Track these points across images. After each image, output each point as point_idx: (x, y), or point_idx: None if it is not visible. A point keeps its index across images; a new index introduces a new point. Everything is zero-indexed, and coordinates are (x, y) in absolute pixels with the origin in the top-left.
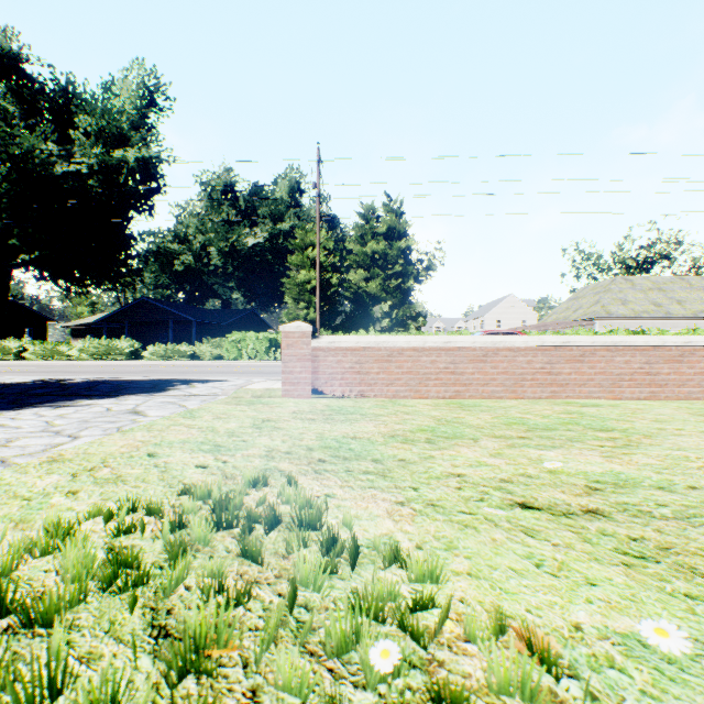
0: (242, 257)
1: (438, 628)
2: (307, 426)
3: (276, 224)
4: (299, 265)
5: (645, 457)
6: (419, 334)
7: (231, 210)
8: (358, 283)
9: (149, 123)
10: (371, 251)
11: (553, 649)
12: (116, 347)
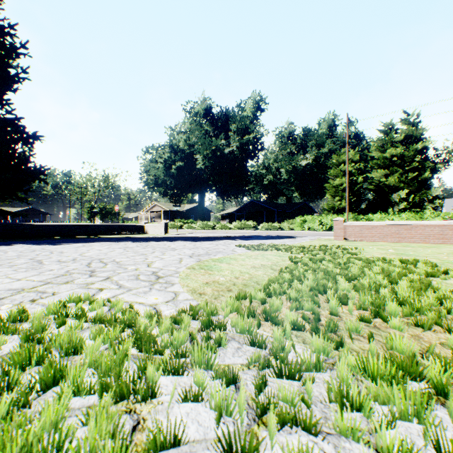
0: (298, 173)
1: (355, 249)
2: (342, 243)
3: (319, 149)
4: (334, 175)
5: (421, 248)
6: (419, 215)
7: (292, 146)
8: (378, 178)
9: (256, 118)
10: (389, 155)
11: (365, 250)
12: (247, 224)
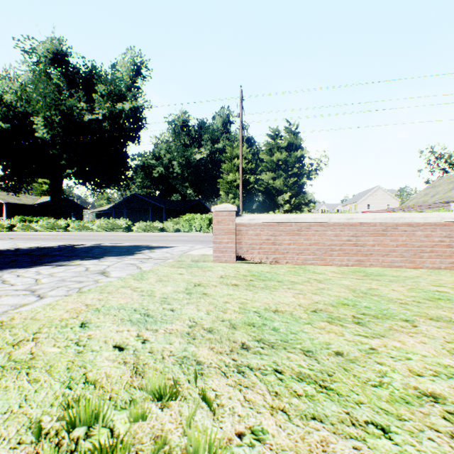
0: (193, 167)
1: None
2: (231, 293)
3: (214, 145)
4: (229, 170)
5: None
6: None
7: (186, 137)
8: (267, 181)
9: (137, 86)
10: (276, 159)
11: None
12: (117, 224)
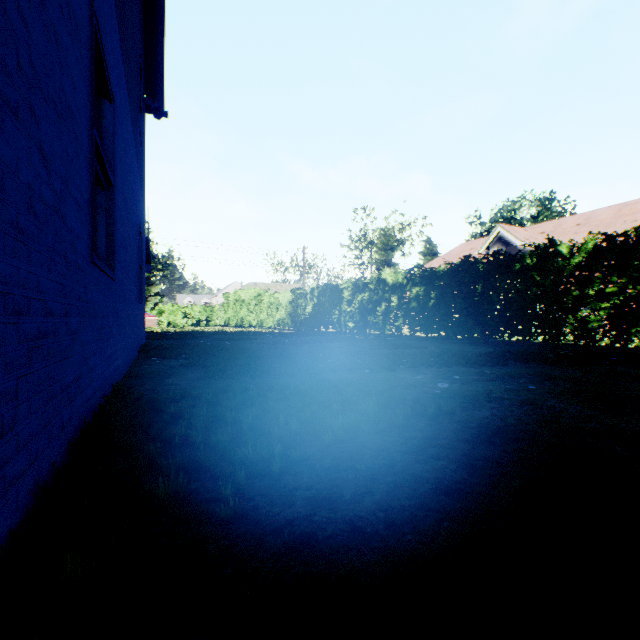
0: None
1: None
2: None
3: None
4: None
5: None
6: None
7: None
8: None
9: None
10: None
11: None
12: None
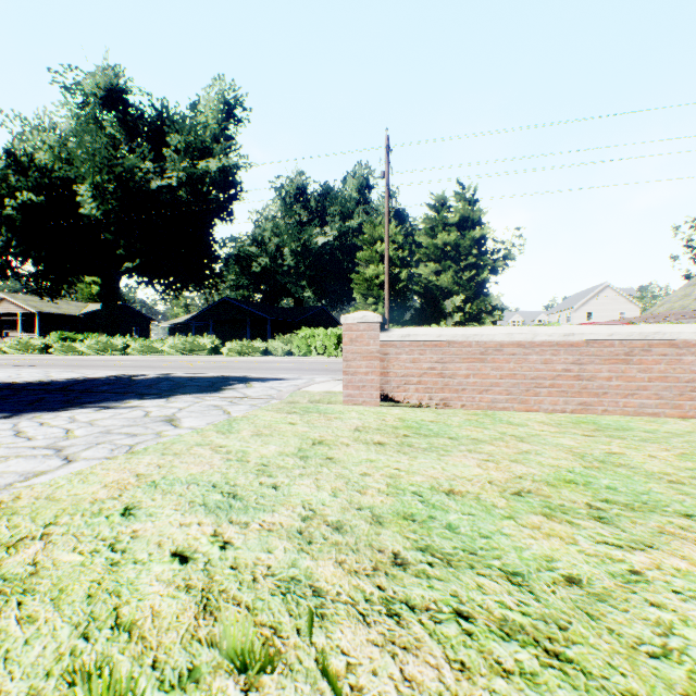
0: (313, 256)
1: None
2: (373, 458)
3: (345, 222)
4: (367, 260)
5: None
6: None
7: (303, 212)
8: (427, 276)
9: (228, 135)
10: (441, 243)
11: None
12: (199, 343)
